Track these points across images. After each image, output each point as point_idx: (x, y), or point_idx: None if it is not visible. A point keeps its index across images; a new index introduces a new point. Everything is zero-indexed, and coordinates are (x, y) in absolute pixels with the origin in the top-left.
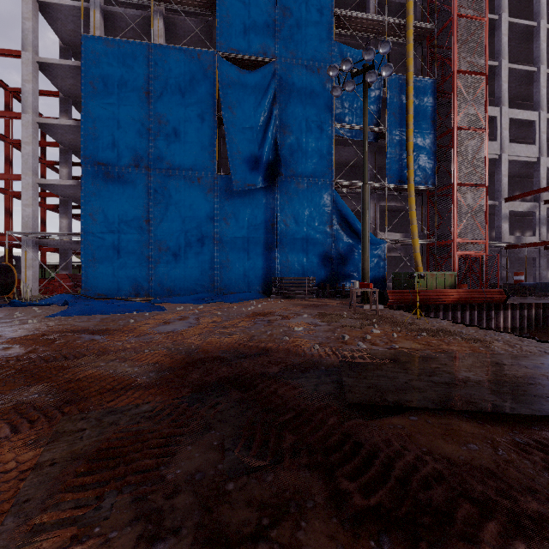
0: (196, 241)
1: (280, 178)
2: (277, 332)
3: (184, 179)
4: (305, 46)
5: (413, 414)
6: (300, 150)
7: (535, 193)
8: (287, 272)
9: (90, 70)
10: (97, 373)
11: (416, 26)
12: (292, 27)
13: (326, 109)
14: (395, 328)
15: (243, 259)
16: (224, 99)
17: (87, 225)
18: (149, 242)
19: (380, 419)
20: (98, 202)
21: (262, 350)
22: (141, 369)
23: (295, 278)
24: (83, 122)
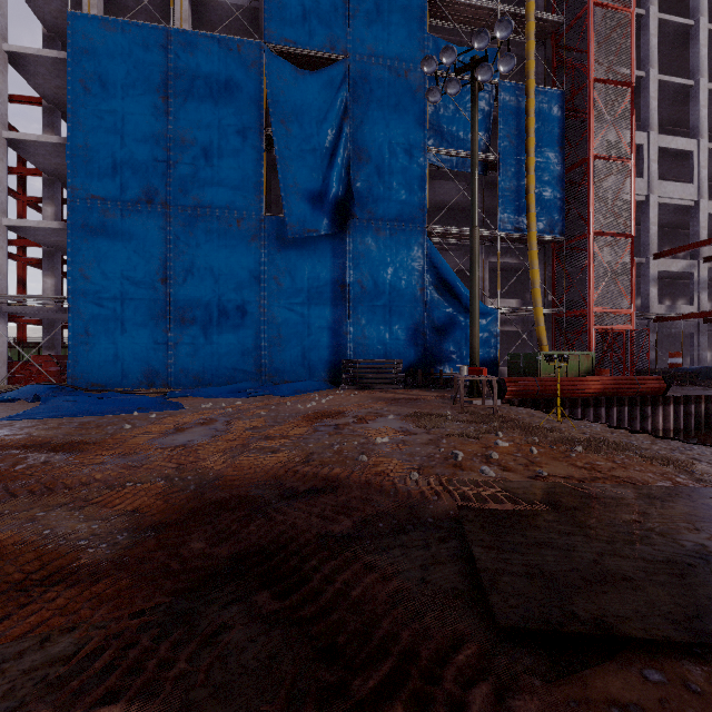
0: (235, 309)
1: (354, 222)
2: (349, 446)
3: (217, 221)
4: (388, 40)
5: (647, 660)
6: (381, 183)
7: (695, 247)
8: (363, 352)
9: (81, 63)
10: (13, 539)
11: (538, 17)
12: (371, 12)
13: (417, 127)
14: (531, 439)
15: (301, 334)
16: (274, 109)
17: (76, 285)
18: (167, 310)
19: (580, 680)
20: (92, 251)
21: (323, 482)
22: (106, 525)
23: (374, 361)
24: (71, 137)
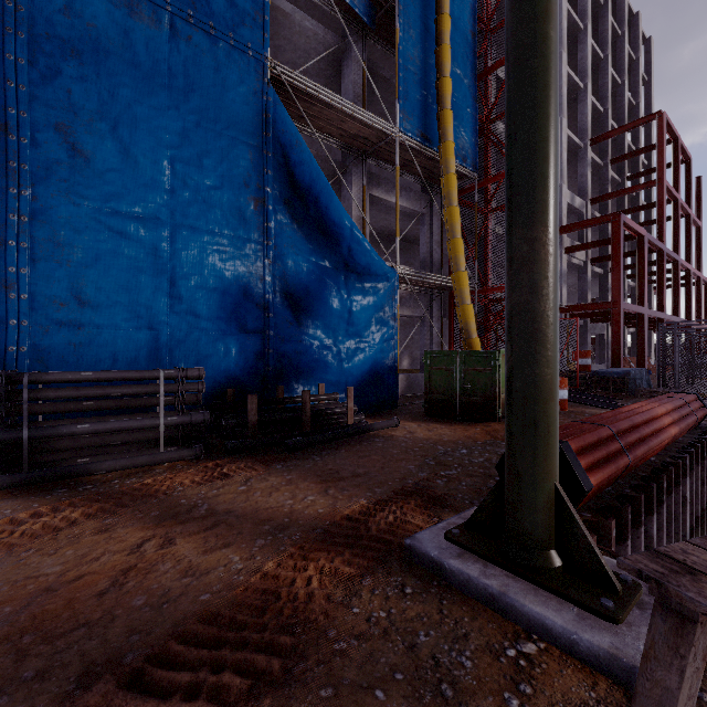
0: None
1: None
2: None
3: None
4: None
5: None
6: None
7: (584, 226)
8: (78, 348)
9: None
10: None
11: None
12: None
13: None
14: None
15: None
16: None
17: None
18: None
19: None
20: None
21: None
22: None
23: (107, 374)
24: None
